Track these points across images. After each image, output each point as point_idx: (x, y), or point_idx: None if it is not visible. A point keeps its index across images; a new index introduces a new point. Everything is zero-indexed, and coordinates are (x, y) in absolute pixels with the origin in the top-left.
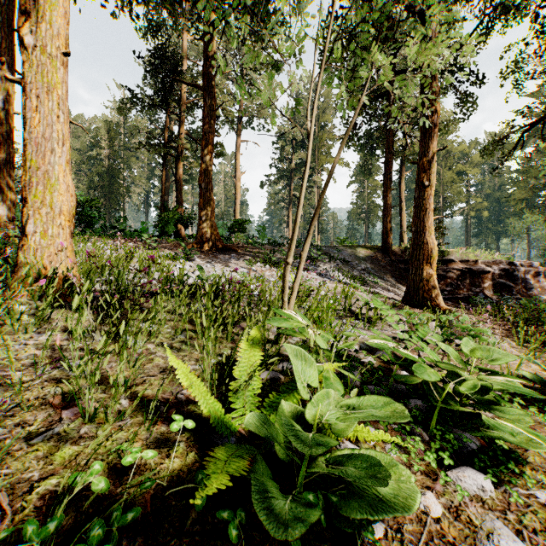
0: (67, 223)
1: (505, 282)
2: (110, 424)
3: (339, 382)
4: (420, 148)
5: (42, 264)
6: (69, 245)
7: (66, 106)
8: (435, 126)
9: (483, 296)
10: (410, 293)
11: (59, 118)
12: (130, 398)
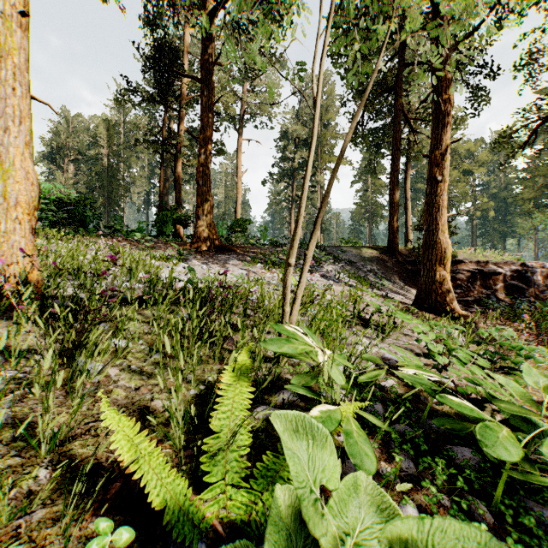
0: (27, 216)
1: (517, 284)
2: (3, 523)
3: (364, 439)
4: (432, 141)
5: None
6: (30, 243)
7: (25, 77)
8: (449, 116)
9: (494, 299)
10: (422, 296)
11: (15, 90)
12: (55, 465)
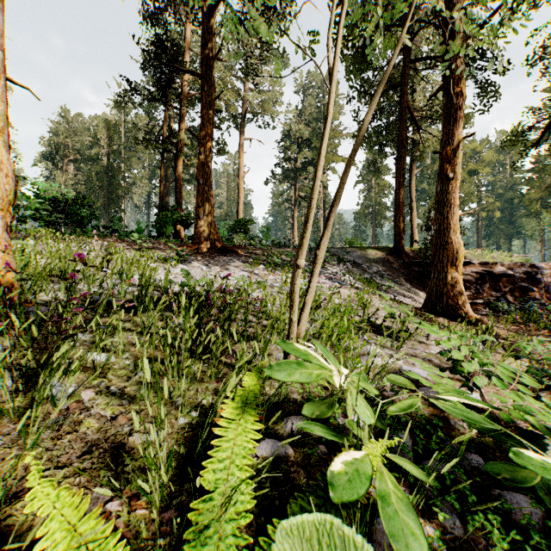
0: (0, 212)
1: (527, 286)
2: None
3: (406, 505)
4: (443, 136)
5: None
6: (4, 242)
7: None
8: (461, 110)
9: (504, 301)
10: (432, 299)
11: None
12: None
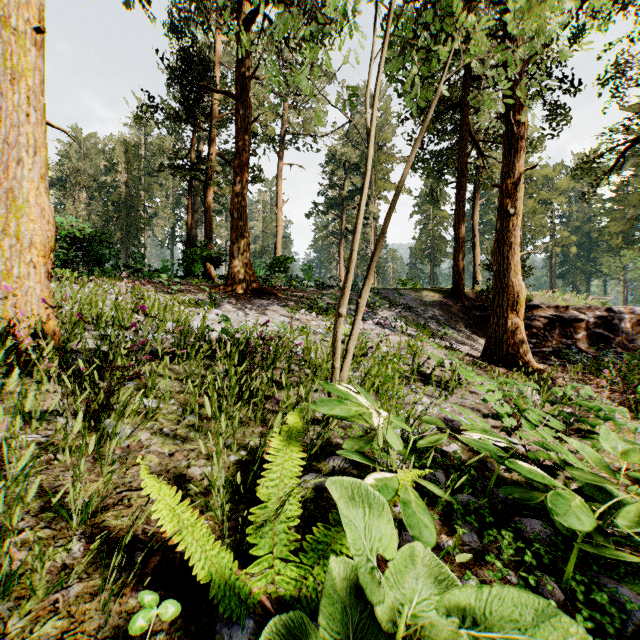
0: (42, 259)
1: (602, 333)
2: (39, 598)
3: (423, 509)
4: (503, 168)
5: (4, 316)
6: (45, 289)
7: (40, 101)
8: (522, 140)
9: (576, 349)
10: (491, 347)
11: (30, 117)
12: (88, 538)
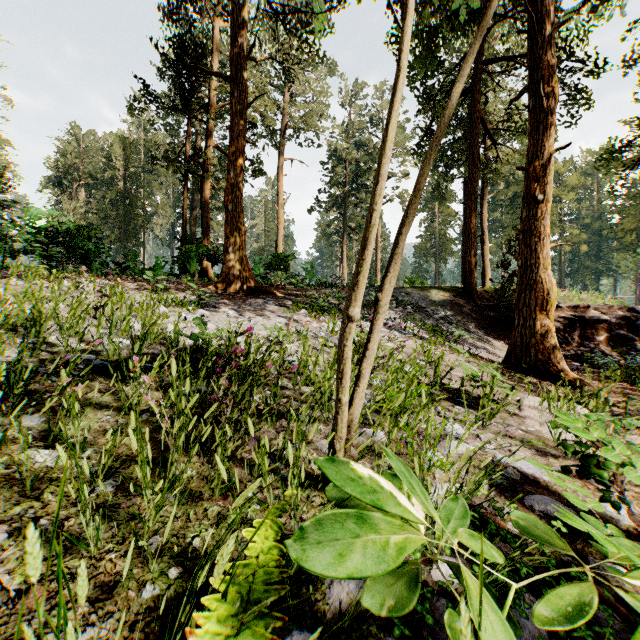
0: None
1: (626, 334)
2: None
3: None
4: (529, 148)
5: None
6: None
7: None
8: (553, 115)
9: (599, 353)
10: (517, 352)
11: None
12: None
